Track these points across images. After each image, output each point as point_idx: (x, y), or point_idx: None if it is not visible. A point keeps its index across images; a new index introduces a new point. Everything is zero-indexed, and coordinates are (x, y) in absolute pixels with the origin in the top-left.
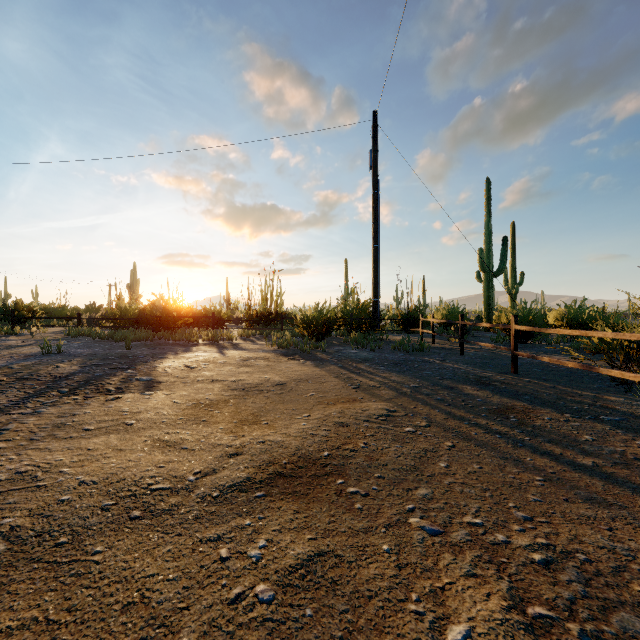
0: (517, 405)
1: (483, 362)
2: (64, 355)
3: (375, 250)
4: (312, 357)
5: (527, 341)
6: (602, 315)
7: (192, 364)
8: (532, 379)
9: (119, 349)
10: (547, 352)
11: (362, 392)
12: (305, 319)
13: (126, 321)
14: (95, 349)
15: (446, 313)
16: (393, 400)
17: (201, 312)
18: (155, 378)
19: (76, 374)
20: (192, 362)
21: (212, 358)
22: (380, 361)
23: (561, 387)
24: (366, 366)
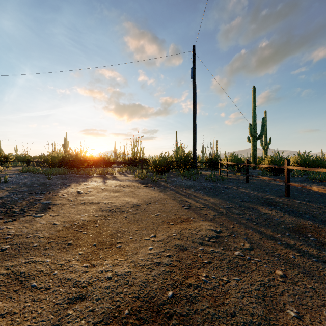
0: (306, 224)
1: (262, 188)
2: (7, 184)
3: (194, 123)
4: (158, 185)
5: (280, 174)
6: (319, 160)
7: (82, 190)
8: (300, 201)
9: (44, 180)
10: (294, 181)
11: (192, 212)
12: (154, 162)
13: (54, 163)
14: (30, 180)
15: (231, 159)
16: (215, 219)
17: (98, 158)
18: (53, 201)
19: (2, 198)
20: (83, 189)
21: (97, 186)
22: (200, 187)
23: (324, 207)
24: (192, 191)
